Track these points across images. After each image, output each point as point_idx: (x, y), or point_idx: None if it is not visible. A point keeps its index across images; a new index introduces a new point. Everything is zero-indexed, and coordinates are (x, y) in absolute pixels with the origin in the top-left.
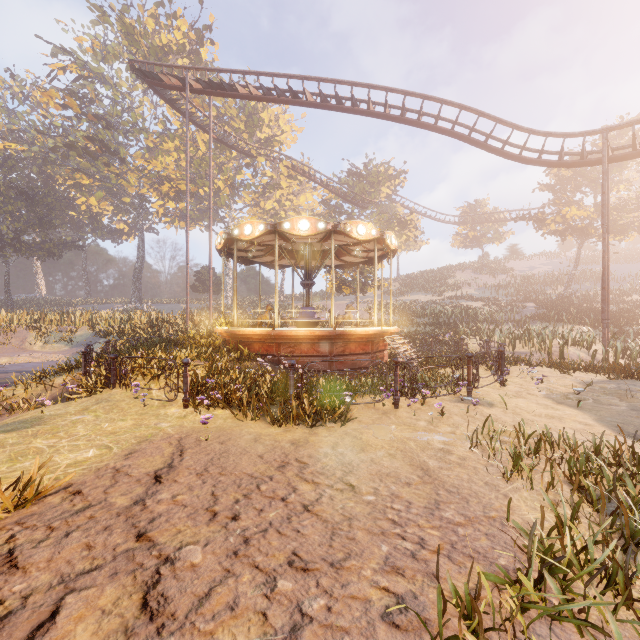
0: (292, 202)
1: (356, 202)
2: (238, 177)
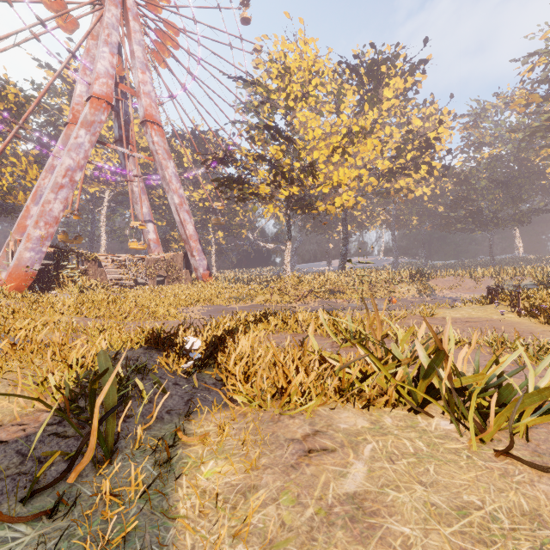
0: None
1: None
2: None
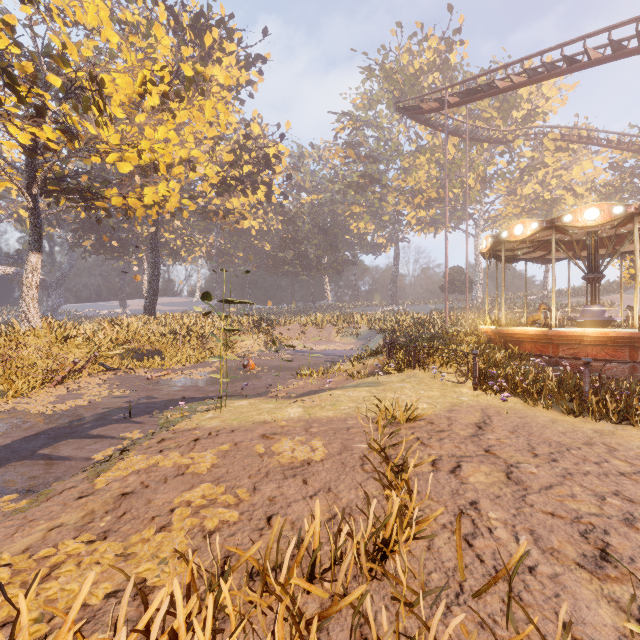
0: (560, 178)
1: None
2: (488, 168)
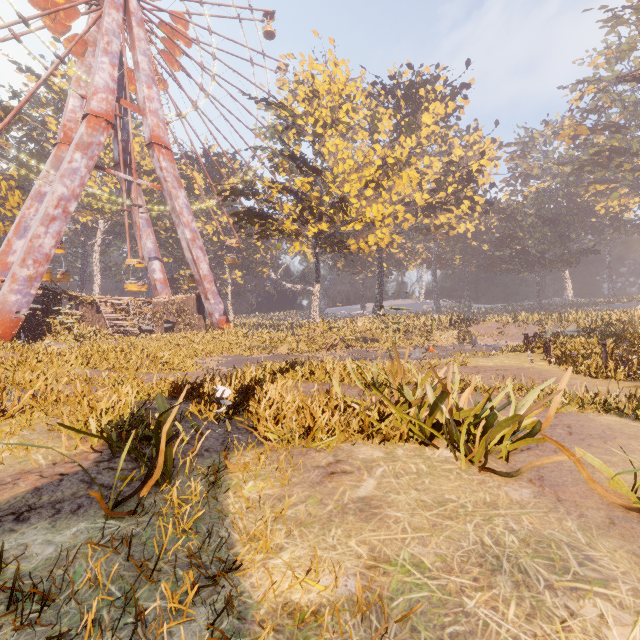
0: None
1: None
2: None
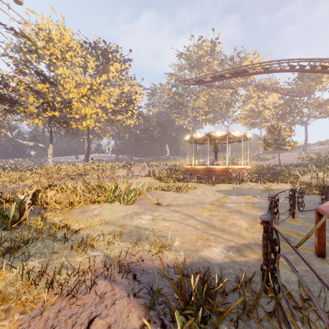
0: (263, 101)
1: (296, 95)
2: (236, 95)
